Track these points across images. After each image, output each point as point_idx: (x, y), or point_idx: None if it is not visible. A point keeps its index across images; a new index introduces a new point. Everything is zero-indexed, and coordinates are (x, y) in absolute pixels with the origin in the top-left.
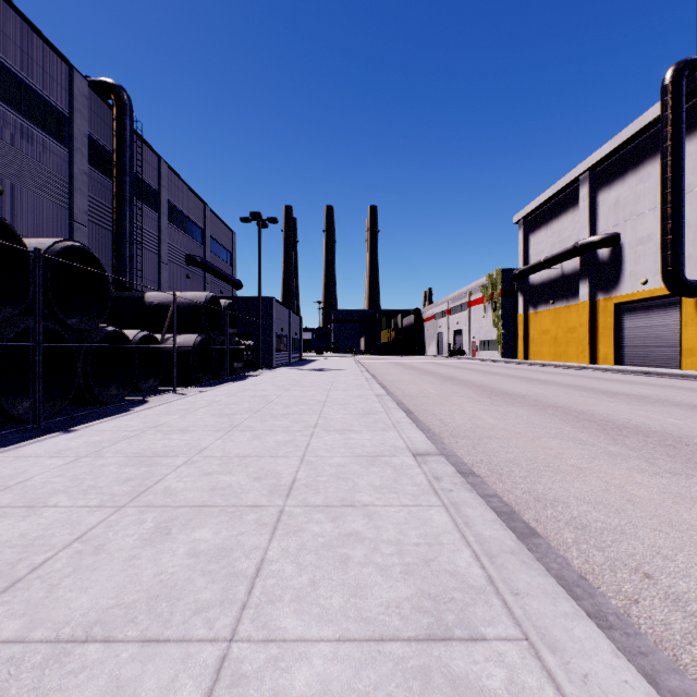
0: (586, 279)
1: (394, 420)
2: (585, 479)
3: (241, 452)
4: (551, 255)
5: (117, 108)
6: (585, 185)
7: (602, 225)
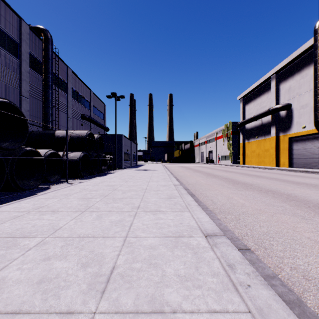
0: (274, 126)
1: (186, 203)
2: None
3: (83, 232)
4: (256, 114)
5: (44, 40)
6: (273, 80)
7: (282, 100)
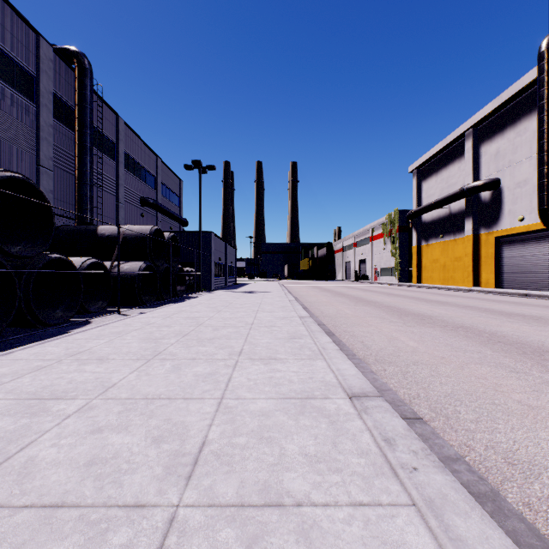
0: (471, 217)
1: (320, 346)
2: (547, 425)
3: (151, 391)
4: (441, 197)
5: (78, 71)
6: (470, 139)
7: (484, 172)
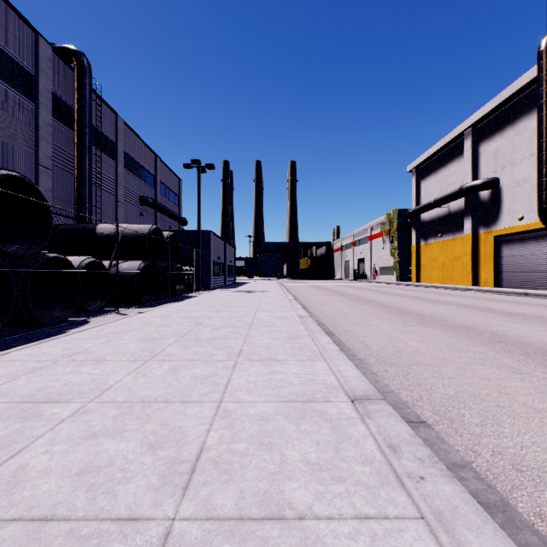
0: (470, 216)
1: (320, 347)
2: None
3: (148, 394)
4: (440, 196)
5: (77, 70)
6: (469, 139)
7: (483, 172)
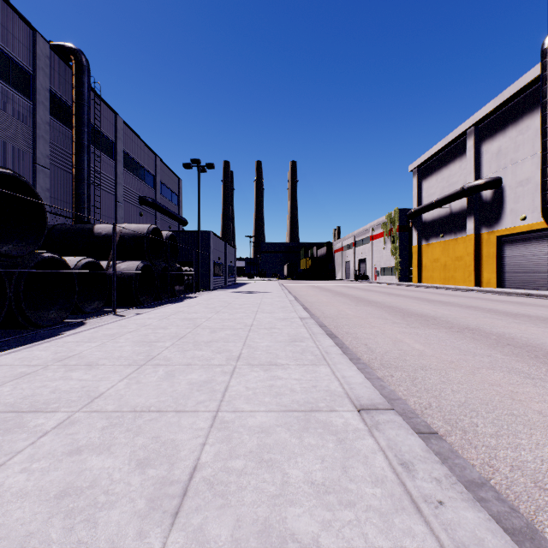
0: (472, 216)
1: (323, 350)
2: None
3: (140, 403)
4: (442, 196)
5: (76, 68)
6: (471, 138)
7: (486, 171)
